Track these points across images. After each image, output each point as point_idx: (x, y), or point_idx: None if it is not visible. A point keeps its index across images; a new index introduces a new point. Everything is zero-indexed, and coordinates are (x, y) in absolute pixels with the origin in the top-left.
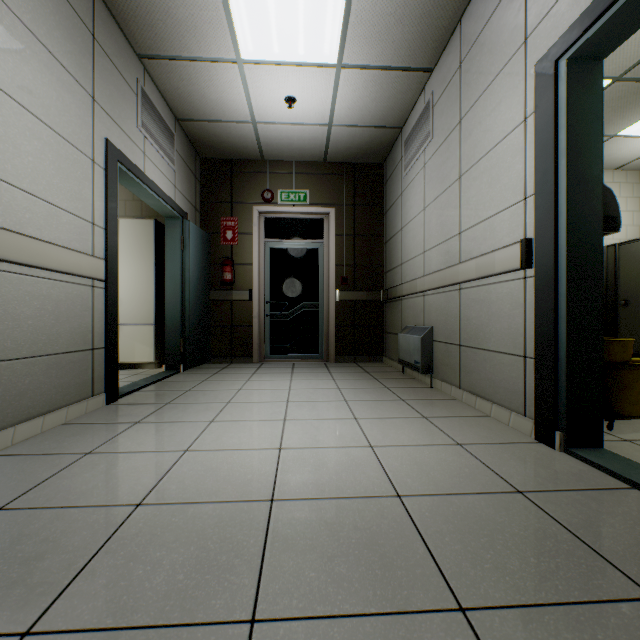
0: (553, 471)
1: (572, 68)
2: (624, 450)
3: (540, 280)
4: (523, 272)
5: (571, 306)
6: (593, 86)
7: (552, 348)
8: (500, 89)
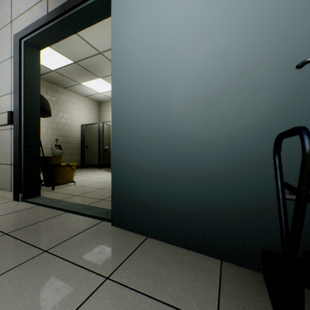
0: (9, 209)
1: (27, 46)
2: (51, 195)
3: (15, 130)
4: (11, 126)
5: (26, 142)
6: (37, 58)
7: (19, 159)
8: (3, 36)
